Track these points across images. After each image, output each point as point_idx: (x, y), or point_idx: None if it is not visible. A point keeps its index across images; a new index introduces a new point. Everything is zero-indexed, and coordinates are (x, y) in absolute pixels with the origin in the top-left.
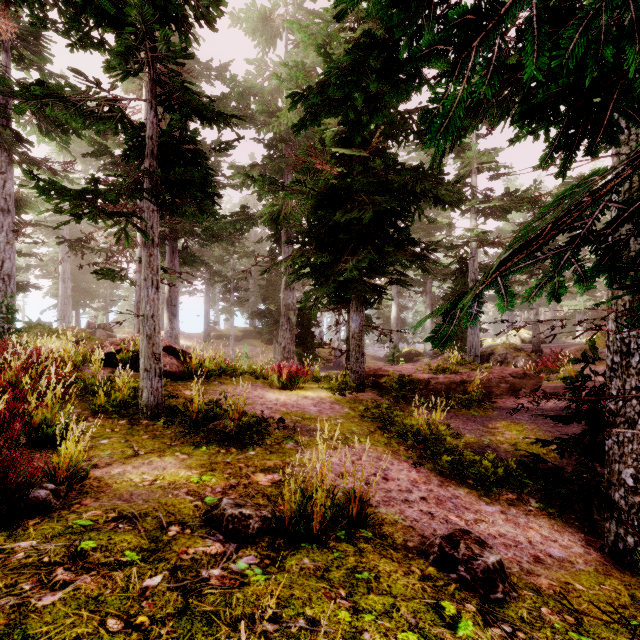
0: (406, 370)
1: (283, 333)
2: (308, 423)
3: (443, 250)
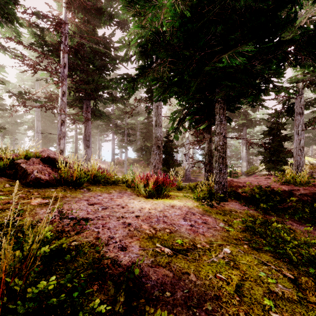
0: (255, 182)
1: (154, 156)
2: (183, 267)
3: (254, 109)
